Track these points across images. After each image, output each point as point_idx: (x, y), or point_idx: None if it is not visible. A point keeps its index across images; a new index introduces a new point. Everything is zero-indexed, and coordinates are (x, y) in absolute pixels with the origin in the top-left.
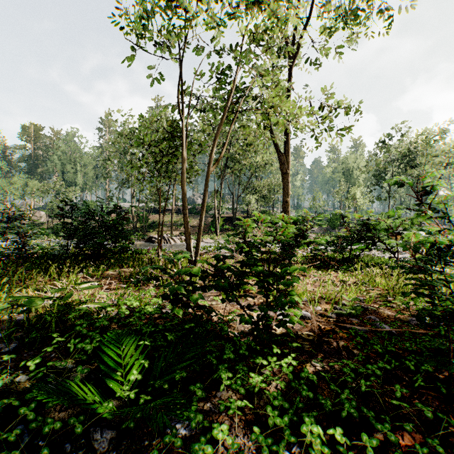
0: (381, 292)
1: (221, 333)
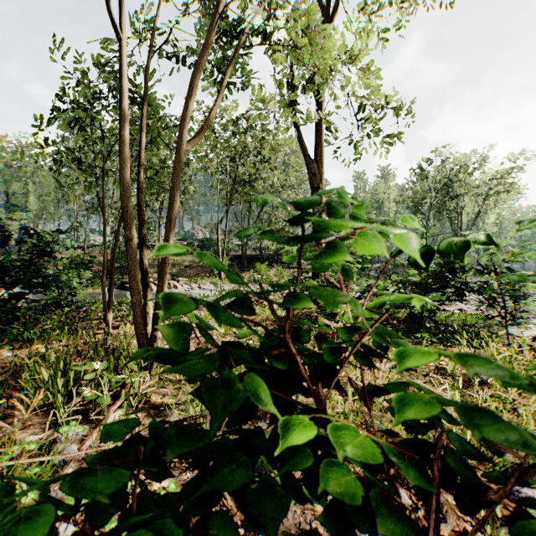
0: None
1: None
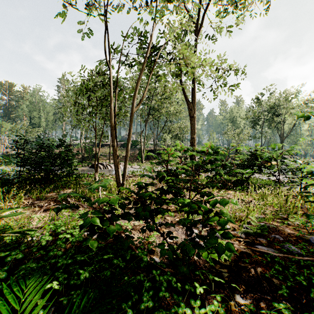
0: (274, 210)
1: (140, 265)
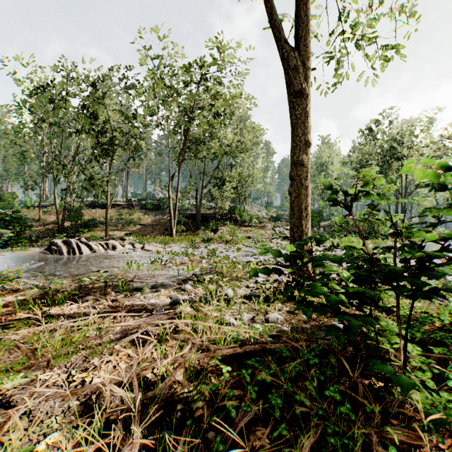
0: None
1: None
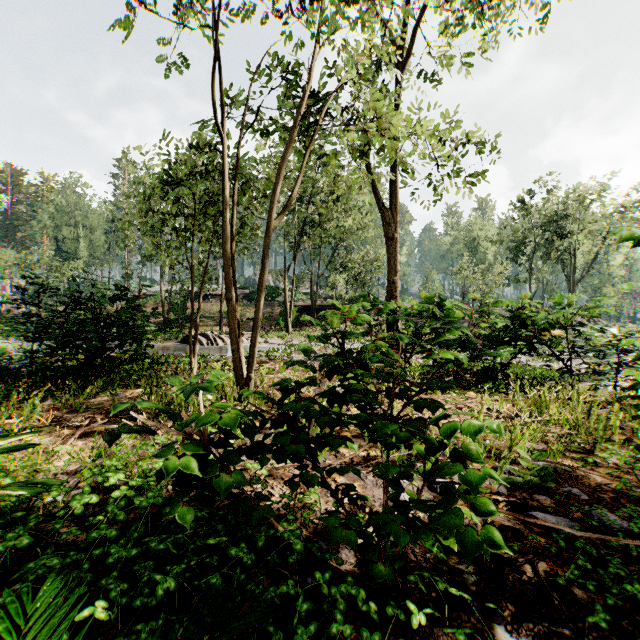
0: (565, 433)
1: (288, 560)
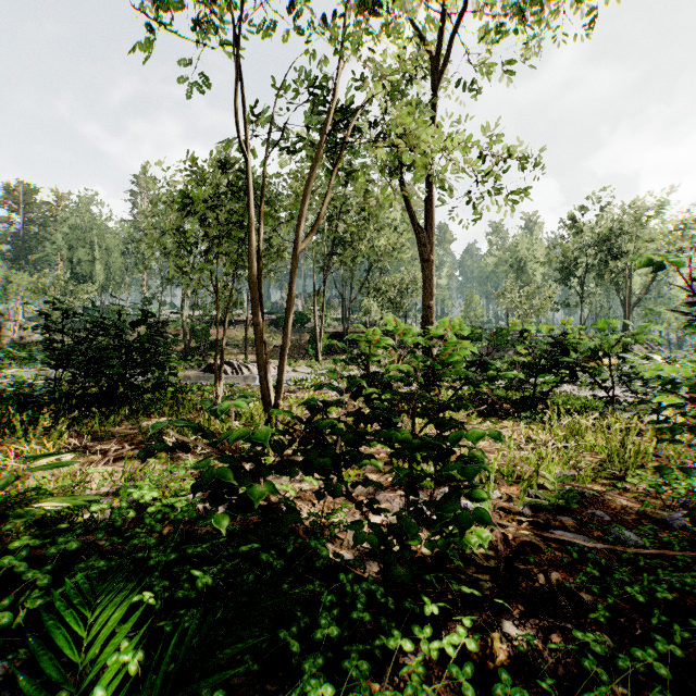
0: (599, 460)
1: (314, 564)
